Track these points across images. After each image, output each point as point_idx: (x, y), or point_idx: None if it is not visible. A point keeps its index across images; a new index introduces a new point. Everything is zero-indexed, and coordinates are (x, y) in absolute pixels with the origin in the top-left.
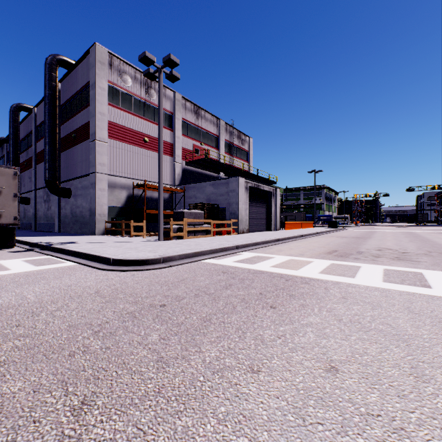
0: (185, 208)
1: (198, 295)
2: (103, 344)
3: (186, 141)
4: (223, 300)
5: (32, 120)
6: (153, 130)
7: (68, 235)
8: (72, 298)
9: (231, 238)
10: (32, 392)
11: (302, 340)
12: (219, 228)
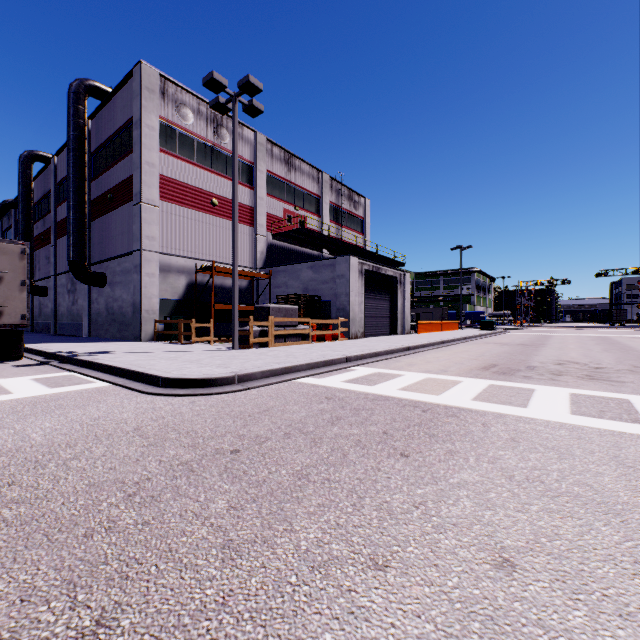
0: (271, 301)
1: (289, 434)
2: (140, 516)
3: (272, 204)
4: (327, 443)
5: (51, 174)
6: (225, 187)
7: (102, 340)
8: (99, 438)
9: (339, 346)
10: (19, 602)
11: (453, 512)
12: (321, 332)
